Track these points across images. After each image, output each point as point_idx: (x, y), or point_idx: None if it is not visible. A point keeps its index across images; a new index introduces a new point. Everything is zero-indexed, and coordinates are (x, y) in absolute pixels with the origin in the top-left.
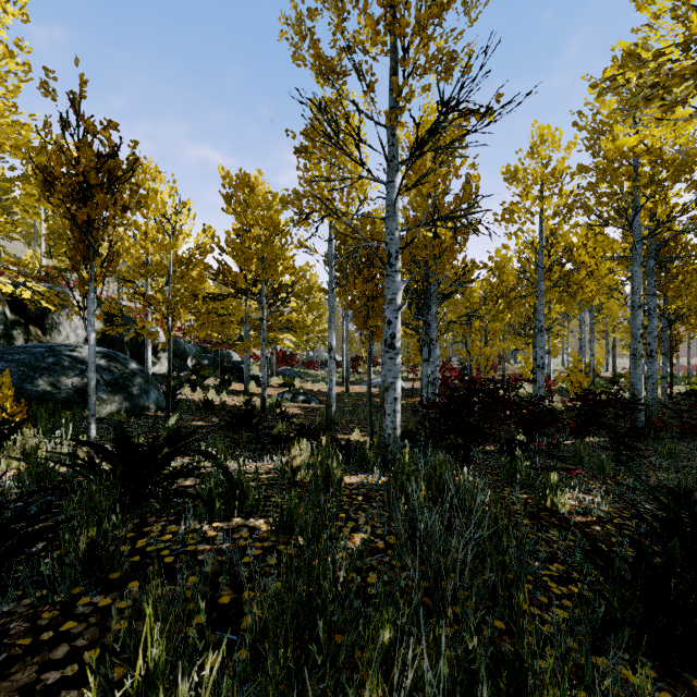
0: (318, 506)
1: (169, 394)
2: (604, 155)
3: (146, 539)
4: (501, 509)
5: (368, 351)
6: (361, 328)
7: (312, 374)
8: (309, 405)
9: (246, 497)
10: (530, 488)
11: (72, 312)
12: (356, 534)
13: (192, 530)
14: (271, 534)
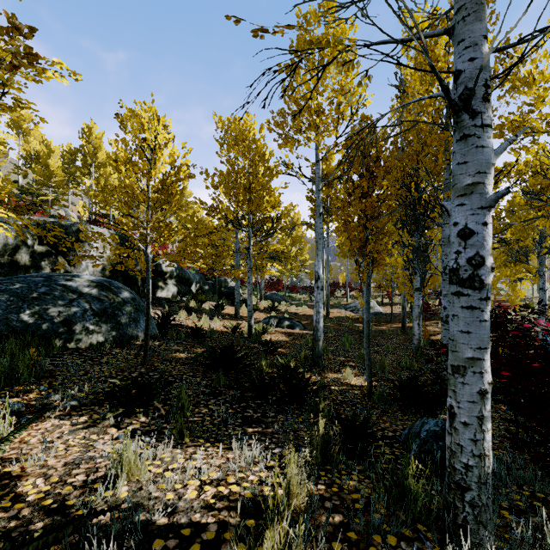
0: None
1: (147, 327)
2: None
3: None
4: None
5: (366, 282)
6: (357, 254)
7: (295, 297)
8: (294, 331)
9: None
10: None
11: (90, 245)
12: None
13: None
14: None
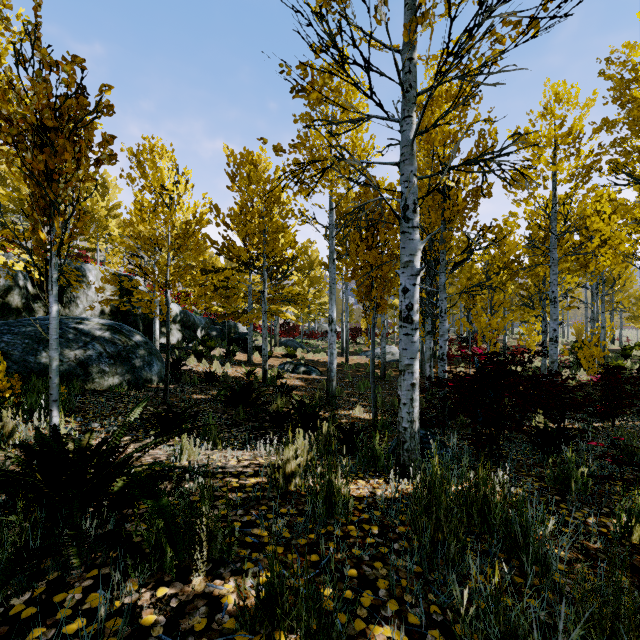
0: (317, 548)
1: (167, 368)
2: (627, 111)
3: (44, 628)
4: (636, 608)
5: (372, 324)
6: (363, 299)
7: (313, 344)
8: (310, 376)
9: (214, 537)
10: (592, 504)
11: (88, 286)
12: (377, 626)
13: (122, 606)
14: (240, 624)
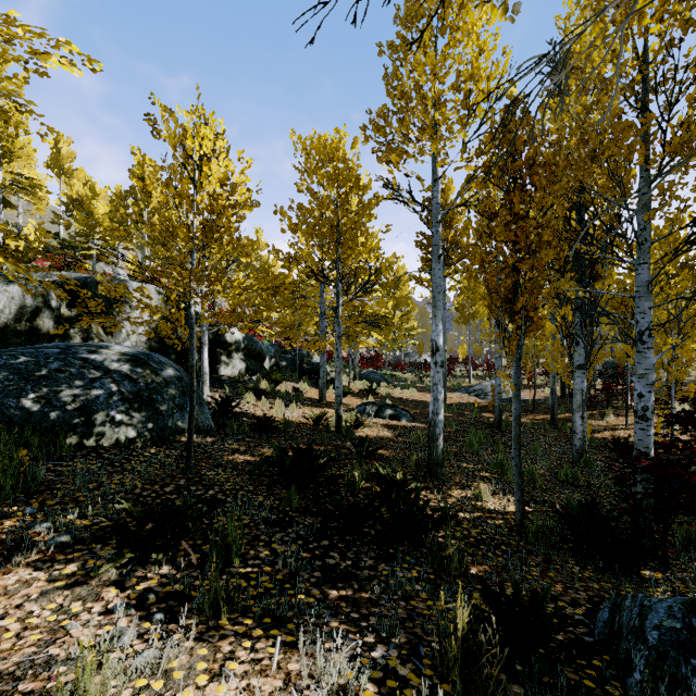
0: None
1: (191, 419)
2: None
3: None
4: None
5: (516, 354)
6: (500, 312)
7: (399, 376)
8: (399, 423)
9: None
10: None
11: (132, 307)
12: None
13: None
14: None
